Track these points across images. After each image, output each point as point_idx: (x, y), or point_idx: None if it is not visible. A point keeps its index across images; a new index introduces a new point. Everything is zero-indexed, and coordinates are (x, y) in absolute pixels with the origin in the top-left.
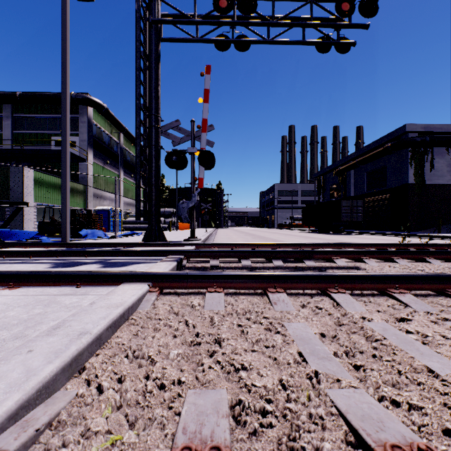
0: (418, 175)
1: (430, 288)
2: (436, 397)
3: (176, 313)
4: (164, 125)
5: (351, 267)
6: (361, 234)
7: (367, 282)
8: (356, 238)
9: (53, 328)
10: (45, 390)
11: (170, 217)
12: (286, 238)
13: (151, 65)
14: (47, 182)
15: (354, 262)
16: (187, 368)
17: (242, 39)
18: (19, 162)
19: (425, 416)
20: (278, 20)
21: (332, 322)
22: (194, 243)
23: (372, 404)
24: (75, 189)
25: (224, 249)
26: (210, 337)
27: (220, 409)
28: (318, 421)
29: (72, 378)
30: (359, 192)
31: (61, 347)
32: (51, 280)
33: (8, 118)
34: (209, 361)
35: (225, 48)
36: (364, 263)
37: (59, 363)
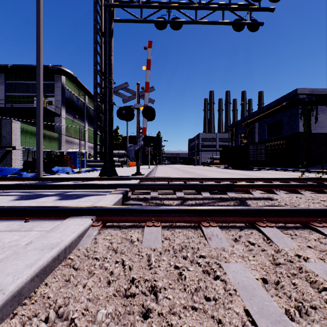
0: (306, 126)
1: None
2: None
3: (114, 251)
4: (116, 87)
5: (266, 198)
6: (263, 170)
7: (291, 215)
8: (261, 173)
9: None
10: None
11: (122, 157)
12: (208, 173)
13: (106, 40)
14: (30, 131)
15: (267, 193)
16: None
17: (176, 20)
18: (10, 116)
19: None
20: (204, 4)
21: (269, 262)
22: (139, 177)
23: None
24: (52, 136)
25: (162, 181)
26: (145, 287)
27: None
28: None
29: None
30: (261, 139)
31: None
32: (4, 214)
33: (2, 84)
34: None
35: (163, 27)
36: (276, 195)
37: None
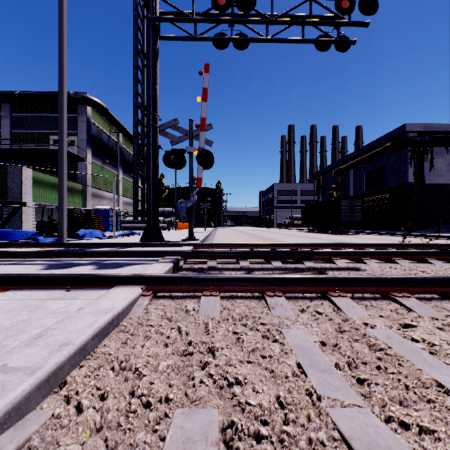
0: (417, 174)
1: (434, 291)
2: (449, 417)
3: (169, 319)
4: (162, 124)
5: (352, 268)
6: (360, 233)
7: (369, 285)
8: (356, 238)
9: (34, 337)
10: (15, 412)
11: (169, 216)
12: (285, 238)
13: (149, 64)
14: (46, 182)
15: (354, 263)
16: (177, 383)
17: (240, 37)
18: (18, 161)
19: (438, 441)
20: (277, 17)
21: (333, 329)
22: (192, 243)
23: (379, 427)
24: (74, 188)
25: (223, 249)
26: (203, 347)
27: (209, 435)
28: (319, 449)
29: (49, 395)
30: (358, 192)
31: (39, 361)
32: (41, 283)
33: (6, 118)
34: (201, 375)
35: (223, 46)
36: (365, 264)
37: (34, 379)
